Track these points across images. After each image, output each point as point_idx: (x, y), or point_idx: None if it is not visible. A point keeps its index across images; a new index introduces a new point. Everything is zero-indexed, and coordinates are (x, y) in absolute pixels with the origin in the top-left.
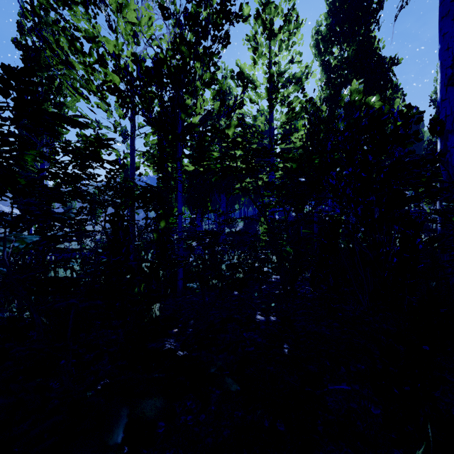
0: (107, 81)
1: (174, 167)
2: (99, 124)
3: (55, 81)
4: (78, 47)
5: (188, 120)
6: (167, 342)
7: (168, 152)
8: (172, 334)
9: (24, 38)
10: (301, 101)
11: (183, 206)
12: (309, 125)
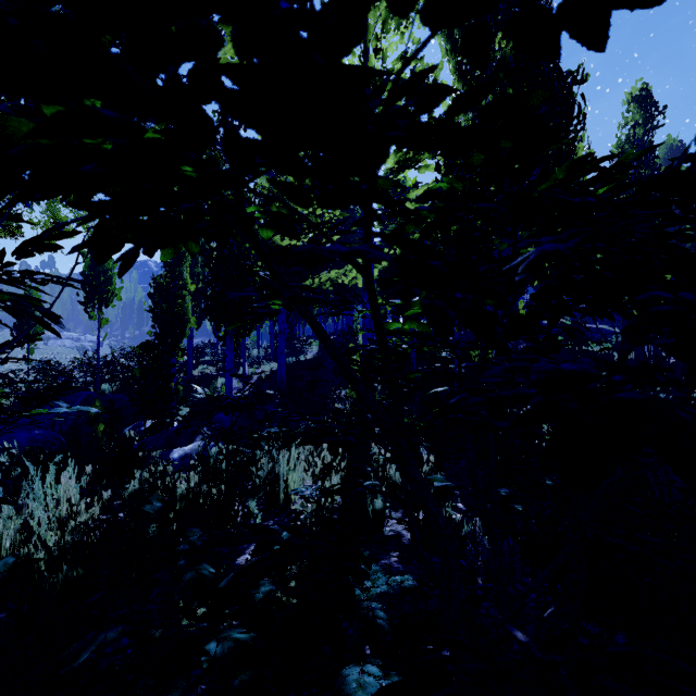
0: None
1: None
2: None
3: None
4: None
5: None
6: None
7: None
8: None
9: None
10: None
11: None
12: (446, 168)
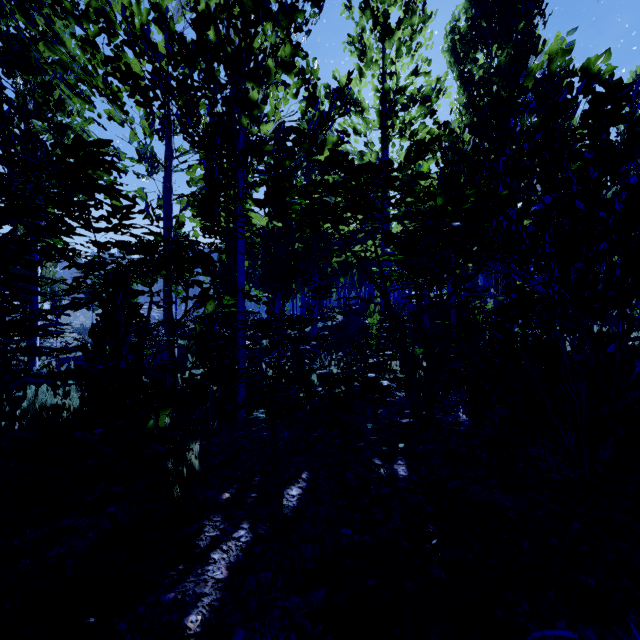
0: (113, 60)
1: (231, 210)
2: (119, 153)
3: (56, 92)
4: (66, 5)
5: (253, 130)
6: (209, 521)
7: (219, 182)
8: (220, 504)
9: (5, 23)
10: (429, 131)
11: (257, 289)
12: (444, 164)
